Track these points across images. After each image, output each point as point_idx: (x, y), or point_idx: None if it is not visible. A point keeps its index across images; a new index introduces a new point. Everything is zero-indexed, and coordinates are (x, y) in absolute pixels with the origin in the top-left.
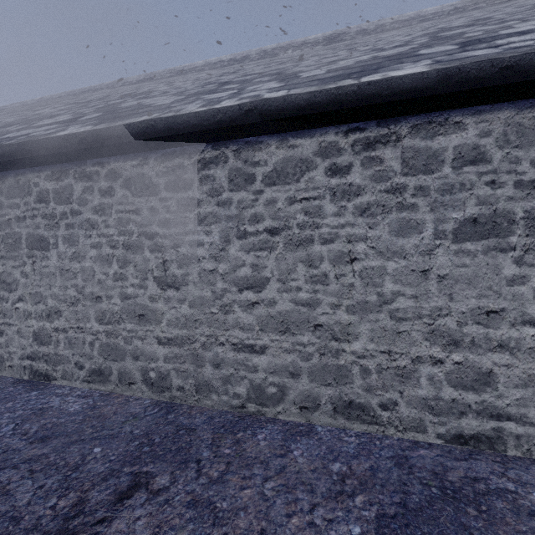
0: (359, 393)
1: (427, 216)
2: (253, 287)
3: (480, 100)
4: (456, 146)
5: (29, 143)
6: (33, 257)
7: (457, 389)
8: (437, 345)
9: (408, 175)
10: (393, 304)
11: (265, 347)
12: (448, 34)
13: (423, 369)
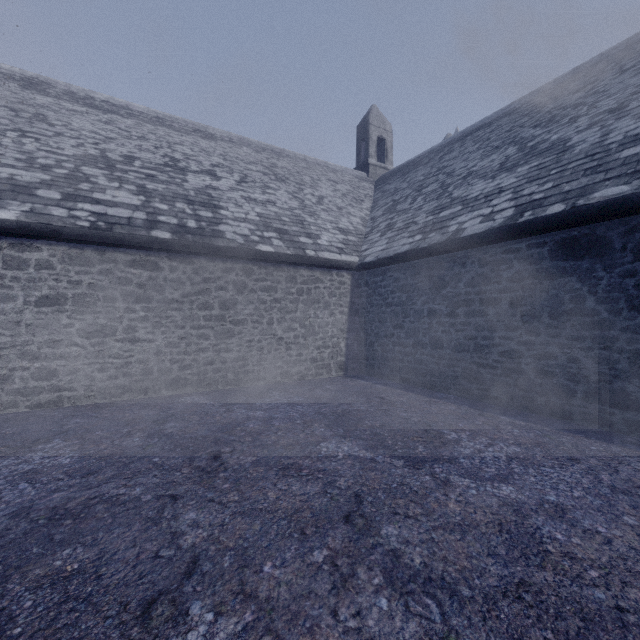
0: None
1: (20, 293)
2: None
3: (49, 239)
4: (37, 259)
5: None
6: None
7: (38, 381)
8: (26, 360)
9: (7, 269)
10: None
11: None
12: (83, 173)
13: (17, 374)
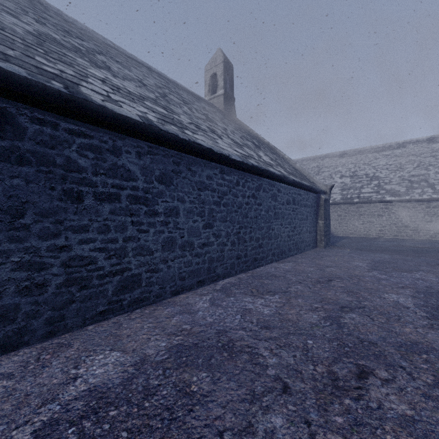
0: None
1: None
2: (430, 222)
3: None
4: None
5: (382, 201)
6: (378, 218)
7: None
8: None
9: None
10: None
11: (432, 230)
12: None
13: None
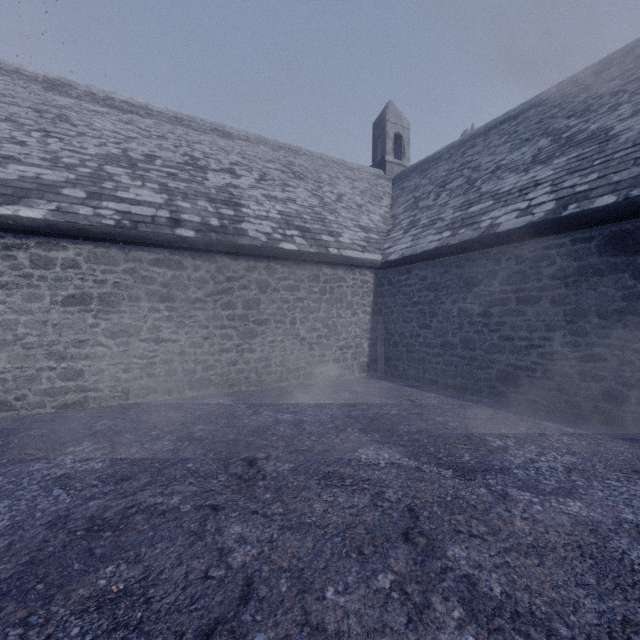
0: (0, 394)
1: (47, 292)
2: None
3: (75, 238)
4: (63, 258)
5: None
6: None
7: (64, 381)
8: (53, 360)
9: (35, 269)
10: (25, 340)
11: None
12: (106, 172)
13: (44, 374)
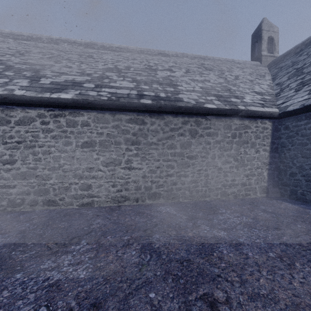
0: (52, 196)
1: (74, 140)
2: (10, 163)
3: (87, 109)
4: (82, 120)
5: None
6: None
7: (82, 191)
8: (76, 179)
9: (68, 127)
10: (63, 167)
11: (15, 185)
12: (106, 75)
13: (72, 186)
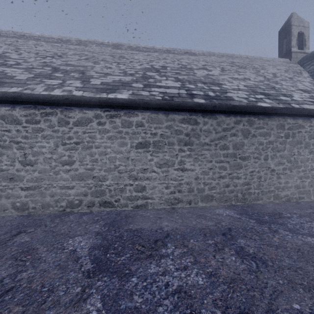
0: (108, 198)
1: (128, 141)
2: (69, 164)
3: (142, 109)
4: (136, 121)
5: None
6: None
7: (136, 192)
8: (131, 180)
9: (123, 128)
10: (119, 168)
11: (74, 186)
12: (148, 75)
13: (127, 188)
